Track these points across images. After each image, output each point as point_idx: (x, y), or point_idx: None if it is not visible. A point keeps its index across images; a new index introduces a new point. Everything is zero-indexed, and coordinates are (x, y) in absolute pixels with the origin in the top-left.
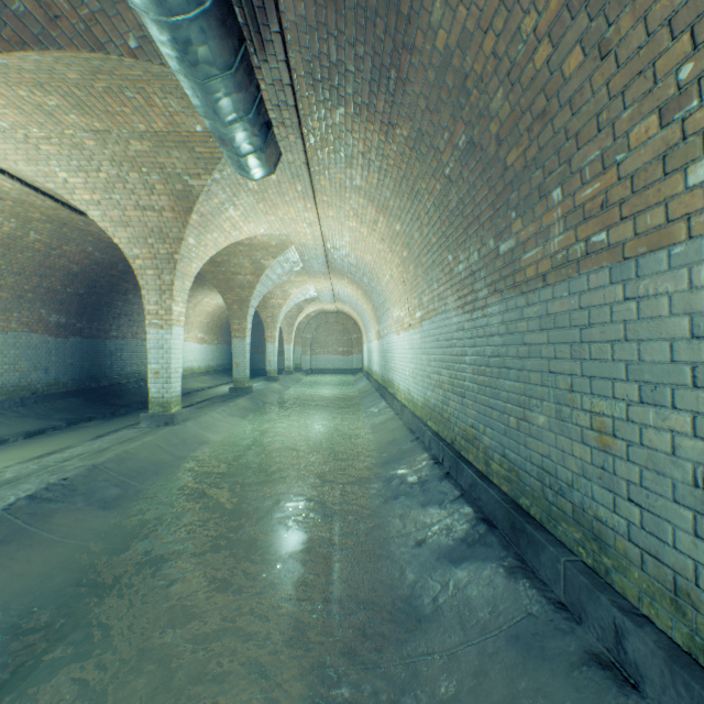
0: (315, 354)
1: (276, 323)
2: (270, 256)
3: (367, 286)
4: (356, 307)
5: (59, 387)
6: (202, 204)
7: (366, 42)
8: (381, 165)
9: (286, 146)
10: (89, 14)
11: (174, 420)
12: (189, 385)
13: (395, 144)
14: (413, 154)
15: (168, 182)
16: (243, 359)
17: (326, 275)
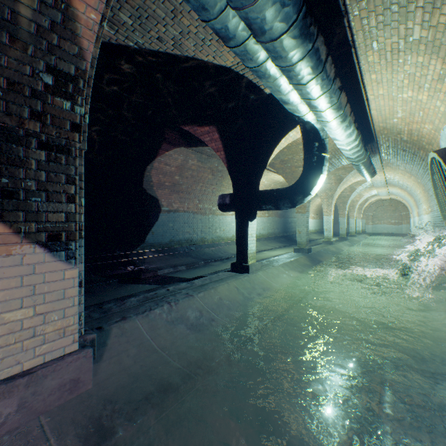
0: (373, 224)
1: (354, 209)
2: (358, 185)
3: (409, 191)
4: (404, 198)
5: (279, 234)
6: (344, 180)
7: (402, 157)
8: (409, 169)
9: (375, 166)
10: (339, 164)
11: (332, 243)
12: (310, 237)
13: (413, 168)
14: (418, 171)
15: (335, 177)
16: (343, 226)
17: (384, 186)
